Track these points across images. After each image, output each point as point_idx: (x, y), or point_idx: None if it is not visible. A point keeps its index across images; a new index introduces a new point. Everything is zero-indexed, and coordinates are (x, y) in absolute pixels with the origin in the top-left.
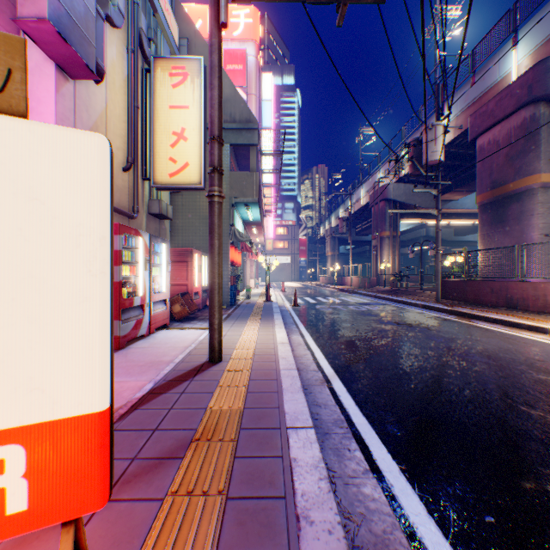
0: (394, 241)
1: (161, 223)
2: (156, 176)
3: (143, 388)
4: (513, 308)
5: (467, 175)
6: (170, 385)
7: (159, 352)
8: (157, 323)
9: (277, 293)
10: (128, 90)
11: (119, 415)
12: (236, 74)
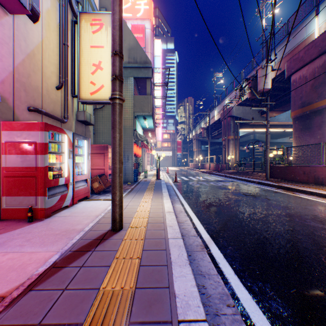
0: (236, 141)
1: (86, 128)
2: (81, 94)
3: (47, 261)
4: (319, 184)
5: (282, 100)
6: (73, 257)
7: (75, 221)
8: (79, 196)
9: (163, 174)
10: (60, 32)
11: (9, 300)
12: (139, 40)
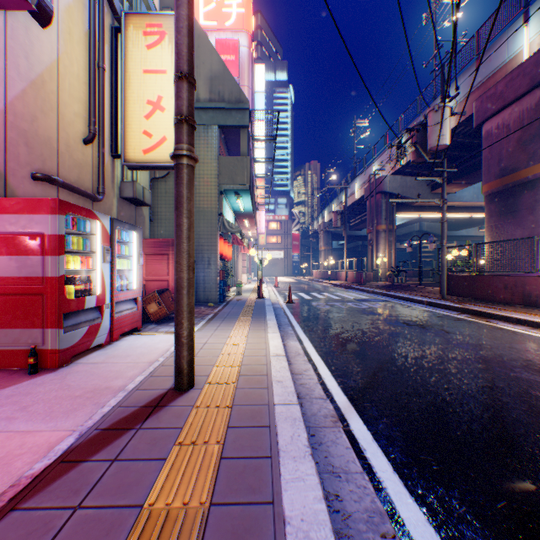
0: (391, 234)
1: (137, 210)
2: (128, 153)
3: (53, 450)
4: (532, 305)
5: (467, 166)
6: (101, 441)
7: (111, 372)
8: (123, 327)
9: (270, 288)
10: (90, 45)
11: None
12: (228, 64)
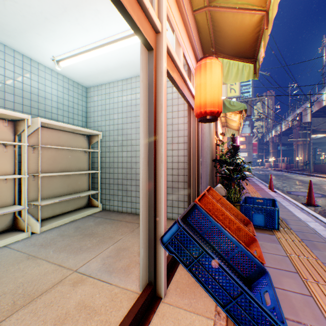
0: (305, 146)
1: None
2: None
3: None
4: None
5: None
6: None
7: None
8: None
9: None
10: None
11: None
12: None
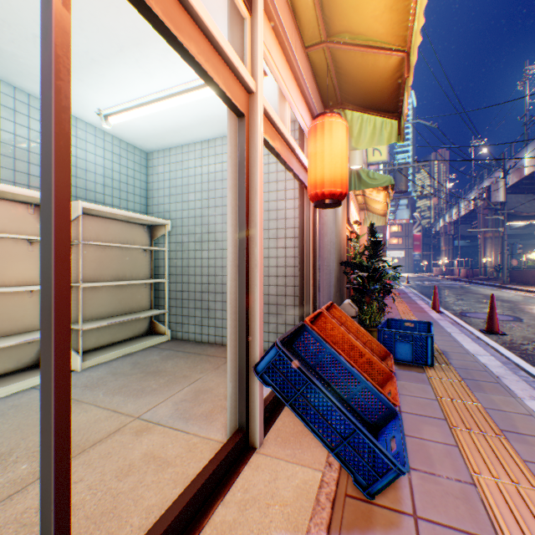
0: (496, 240)
1: None
2: None
3: None
4: None
5: None
6: None
7: None
8: None
9: None
10: None
11: None
12: None
